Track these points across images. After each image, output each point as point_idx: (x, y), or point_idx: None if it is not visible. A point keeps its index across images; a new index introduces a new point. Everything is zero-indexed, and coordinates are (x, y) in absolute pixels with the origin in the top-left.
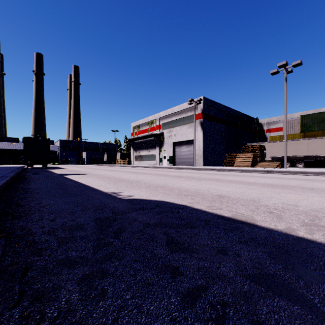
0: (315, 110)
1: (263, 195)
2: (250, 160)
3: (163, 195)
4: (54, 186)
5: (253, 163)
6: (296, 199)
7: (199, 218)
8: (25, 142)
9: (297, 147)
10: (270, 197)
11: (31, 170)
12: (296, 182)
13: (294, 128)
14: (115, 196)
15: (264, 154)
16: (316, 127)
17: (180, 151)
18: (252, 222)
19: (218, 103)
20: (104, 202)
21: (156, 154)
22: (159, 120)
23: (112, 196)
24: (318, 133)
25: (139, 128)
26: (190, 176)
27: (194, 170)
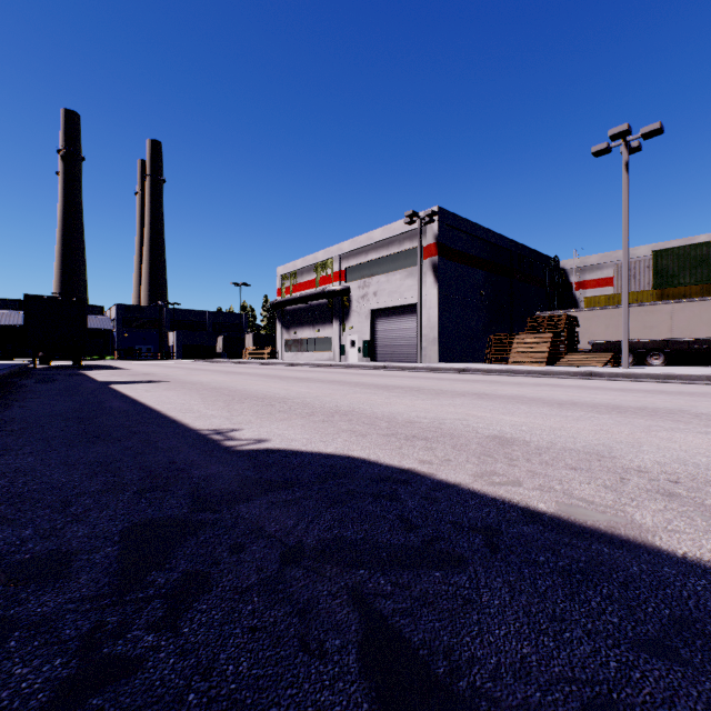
0: (682, 241)
1: (612, 436)
2: (545, 350)
3: (349, 437)
4: (67, 413)
5: (551, 356)
6: (708, 449)
7: (462, 519)
8: (28, 307)
9: (648, 321)
10: (636, 443)
11: (40, 372)
12: (671, 400)
13: (638, 280)
14: (216, 442)
15: (577, 336)
16: (688, 276)
17: (386, 330)
18: (638, 537)
19: (472, 223)
20: (179, 463)
21: (332, 336)
22: (340, 260)
23: (211, 441)
24: (693, 291)
25: (296, 278)
26: (412, 386)
27: (420, 373)
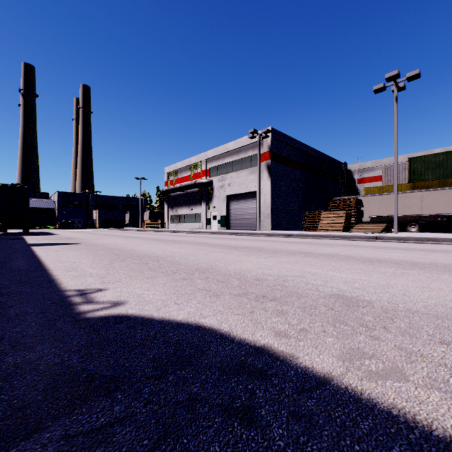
0: (424, 153)
1: (438, 293)
2: (342, 221)
3: (204, 298)
4: None
5: (345, 225)
6: None
7: None
8: None
9: (406, 203)
10: None
11: None
12: (447, 257)
13: (398, 177)
14: (70, 307)
15: (362, 213)
16: (430, 174)
17: (236, 208)
18: None
19: (293, 139)
20: (4, 341)
21: (201, 212)
22: (206, 163)
23: (67, 305)
24: (433, 184)
25: (177, 174)
26: (255, 246)
27: (260, 237)
